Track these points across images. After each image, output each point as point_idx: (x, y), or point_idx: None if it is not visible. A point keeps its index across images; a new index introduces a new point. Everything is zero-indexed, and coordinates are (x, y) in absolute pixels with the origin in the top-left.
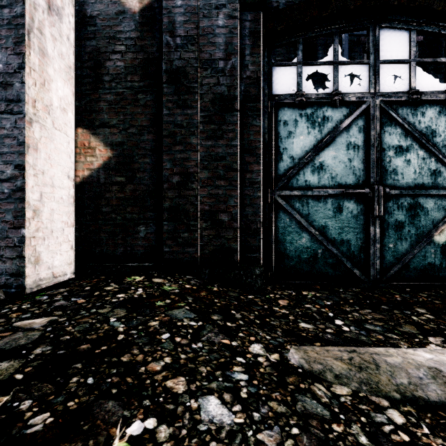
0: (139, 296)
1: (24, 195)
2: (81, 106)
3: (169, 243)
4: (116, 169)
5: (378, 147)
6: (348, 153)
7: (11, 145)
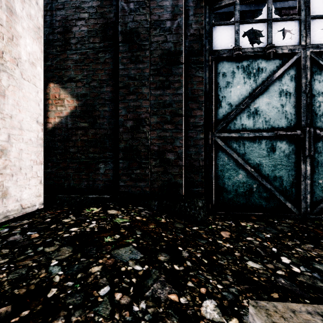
0: (90, 230)
1: None
2: (53, 65)
3: (124, 178)
4: (80, 116)
5: (309, 93)
6: (281, 100)
7: None
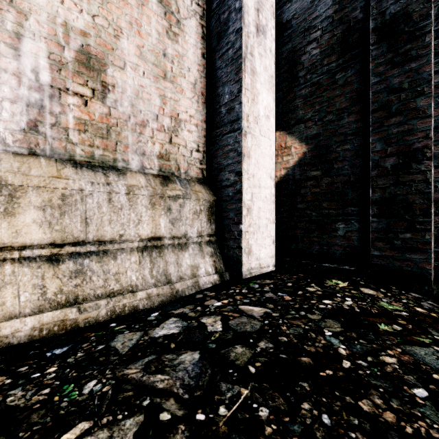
0: (349, 308)
1: (241, 196)
2: (279, 111)
3: (379, 245)
4: (310, 164)
5: None
6: None
7: (233, 157)
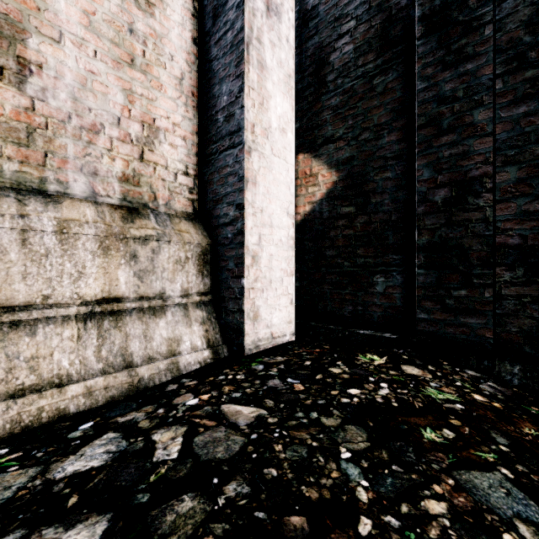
0: (384, 401)
1: (243, 239)
2: (302, 127)
3: (428, 306)
4: (342, 197)
5: None
6: None
7: (233, 184)
